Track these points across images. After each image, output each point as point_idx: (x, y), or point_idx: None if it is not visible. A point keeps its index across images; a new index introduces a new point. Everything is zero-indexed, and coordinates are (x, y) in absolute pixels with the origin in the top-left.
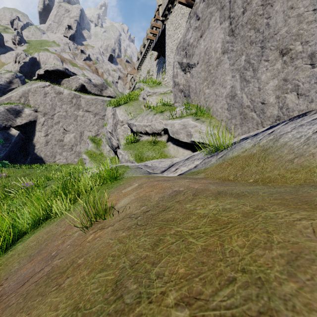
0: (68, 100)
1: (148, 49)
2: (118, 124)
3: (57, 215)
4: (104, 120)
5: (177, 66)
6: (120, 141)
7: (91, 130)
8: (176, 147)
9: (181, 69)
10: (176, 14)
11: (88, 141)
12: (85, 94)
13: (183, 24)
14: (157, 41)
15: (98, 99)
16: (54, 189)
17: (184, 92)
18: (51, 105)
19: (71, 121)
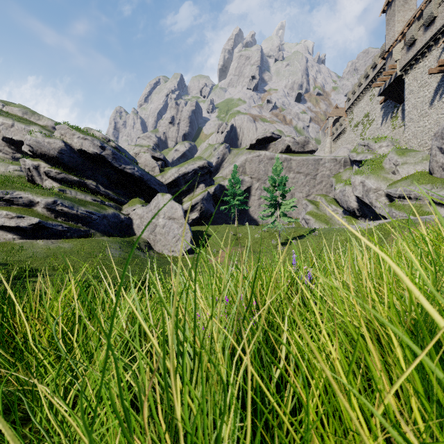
0: None
1: (366, 89)
2: (370, 191)
3: (390, 234)
4: (316, 180)
5: (435, 149)
6: (373, 204)
7: (302, 191)
8: (440, 208)
9: (440, 152)
10: (422, 71)
11: (306, 202)
12: (293, 155)
13: (432, 84)
14: (387, 87)
15: (309, 159)
16: (350, 233)
17: (442, 168)
18: (264, 171)
19: None
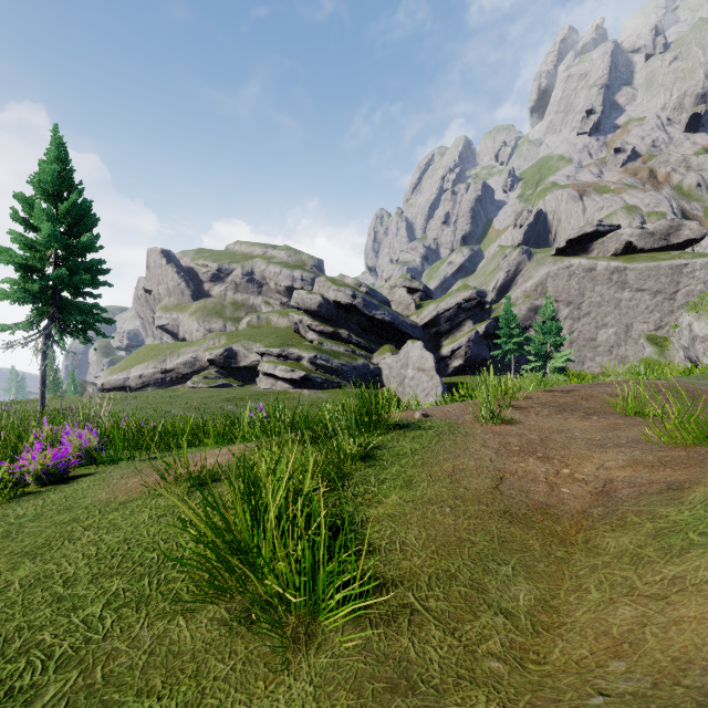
0: (604, 278)
1: None
2: (697, 340)
3: None
4: (674, 301)
5: None
6: (699, 359)
7: (646, 321)
8: None
9: None
10: None
11: (643, 343)
12: (634, 259)
13: None
14: None
15: (661, 266)
16: None
17: None
18: (578, 290)
19: (609, 310)
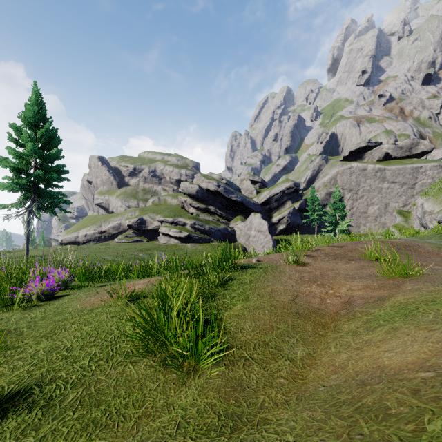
0: (372, 175)
1: None
2: (426, 213)
3: None
4: (414, 189)
5: None
6: (427, 225)
7: (397, 201)
8: None
9: None
10: None
11: (395, 215)
12: (390, 163)
13: None
14: None
15: (406, 168)
16: None
17: None
18: (356, 182)
19: (375, 194)
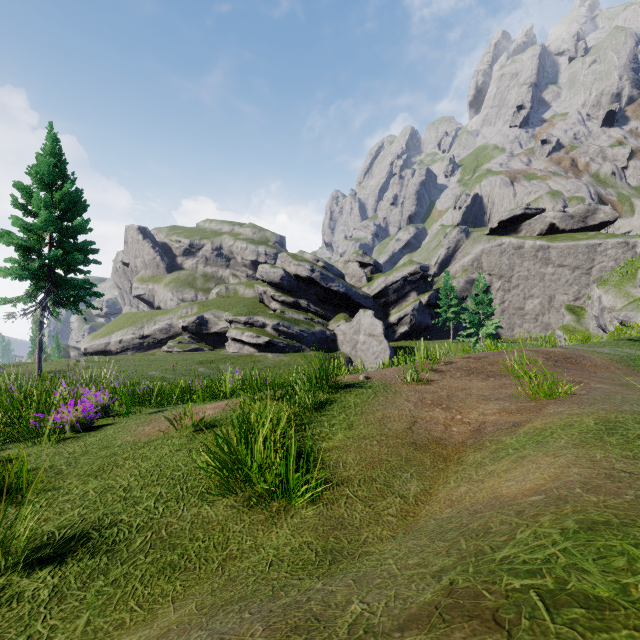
0: (531, 255)
1: None
2: (605, 310)
3: None
4: (590, 276)
5: None
6: (606, 327)
7: (566, 292)
8: None
9: None
10: None
11: (563, 312)
12: (556, 239)
13: None
14: None
15: (579, 245)
16: None
17: None
18: (508, 265)
19: (535, 283)
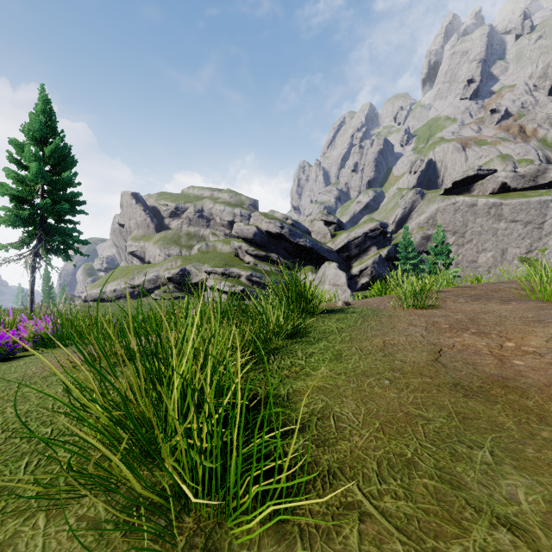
0: (484, 212)
1: None
2: None
3: None
4: (542, 230)
5: None
6: None
7: (518, 246)
8: None
9: None
10: None
11: (516, 263)
12: (508, 197)
13: None
14: None
15: (531, 201)
16: None
17: None
18: (462, 222)
19: (488, 237)
